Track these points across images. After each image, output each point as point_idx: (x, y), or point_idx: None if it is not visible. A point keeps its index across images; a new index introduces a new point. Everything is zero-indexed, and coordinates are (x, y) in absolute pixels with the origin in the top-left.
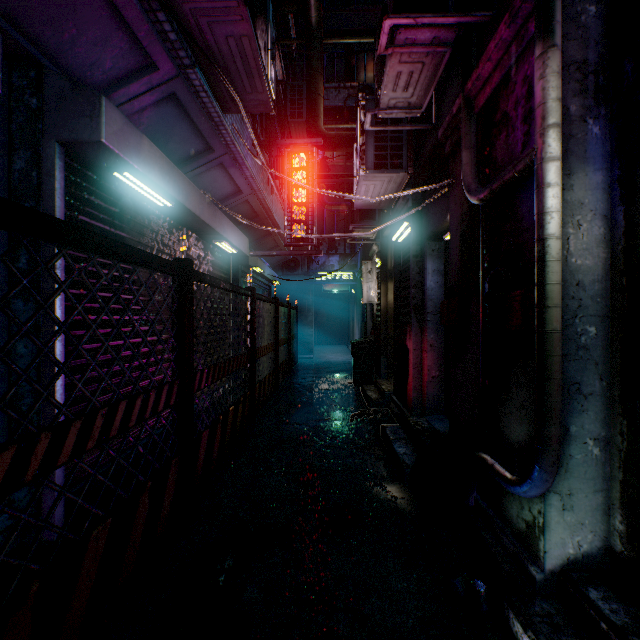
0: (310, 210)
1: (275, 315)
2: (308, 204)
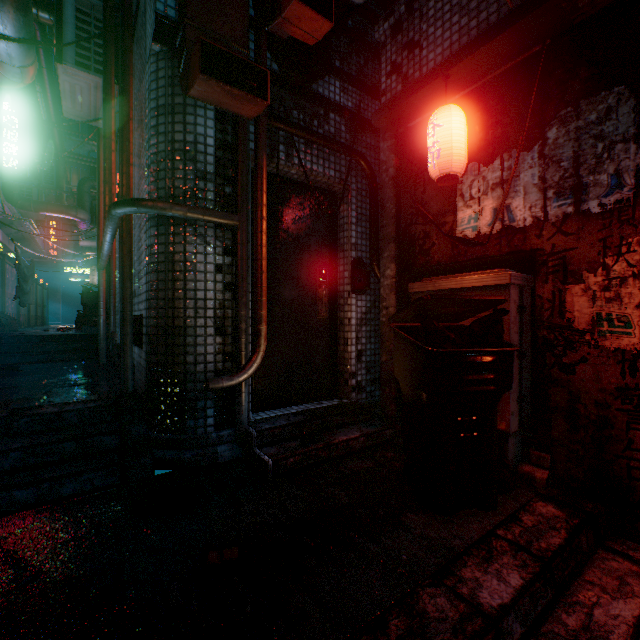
0: (59, 245)
1: (36, 288)
2: (58, 242)
